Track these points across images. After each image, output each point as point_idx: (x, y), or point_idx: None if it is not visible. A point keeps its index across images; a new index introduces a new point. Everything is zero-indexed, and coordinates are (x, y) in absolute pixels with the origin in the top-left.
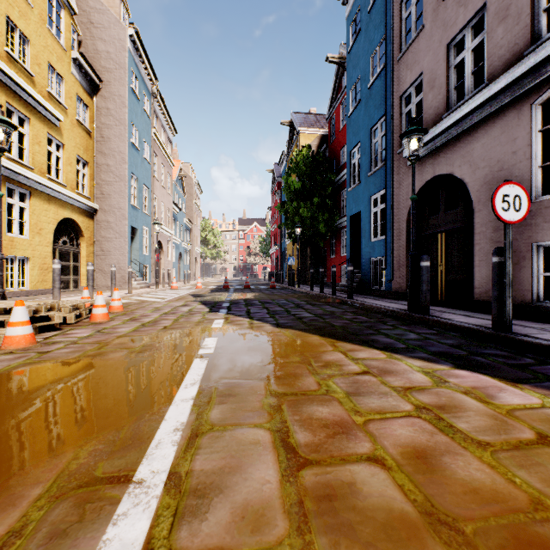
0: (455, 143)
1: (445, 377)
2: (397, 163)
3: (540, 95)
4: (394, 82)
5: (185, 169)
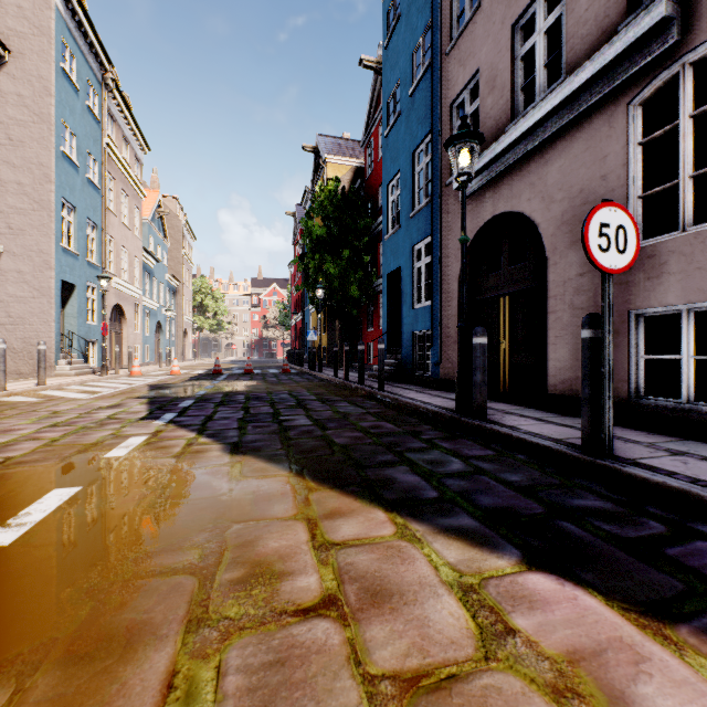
0: (523, 167)
1: (507, 610)
2: (446, 199)
3: (641, 90)
4: (442, 84)
5: (168, 205)
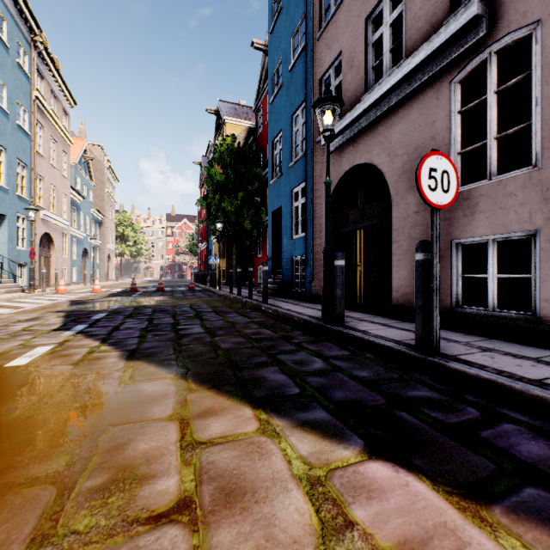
0: (374, 129)
1: (348, 501)
2: (317, 153)
3: (460, 71)
4: (314, 63)
5: (94, 152)
